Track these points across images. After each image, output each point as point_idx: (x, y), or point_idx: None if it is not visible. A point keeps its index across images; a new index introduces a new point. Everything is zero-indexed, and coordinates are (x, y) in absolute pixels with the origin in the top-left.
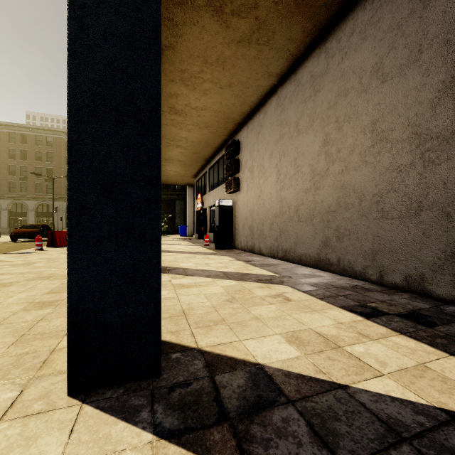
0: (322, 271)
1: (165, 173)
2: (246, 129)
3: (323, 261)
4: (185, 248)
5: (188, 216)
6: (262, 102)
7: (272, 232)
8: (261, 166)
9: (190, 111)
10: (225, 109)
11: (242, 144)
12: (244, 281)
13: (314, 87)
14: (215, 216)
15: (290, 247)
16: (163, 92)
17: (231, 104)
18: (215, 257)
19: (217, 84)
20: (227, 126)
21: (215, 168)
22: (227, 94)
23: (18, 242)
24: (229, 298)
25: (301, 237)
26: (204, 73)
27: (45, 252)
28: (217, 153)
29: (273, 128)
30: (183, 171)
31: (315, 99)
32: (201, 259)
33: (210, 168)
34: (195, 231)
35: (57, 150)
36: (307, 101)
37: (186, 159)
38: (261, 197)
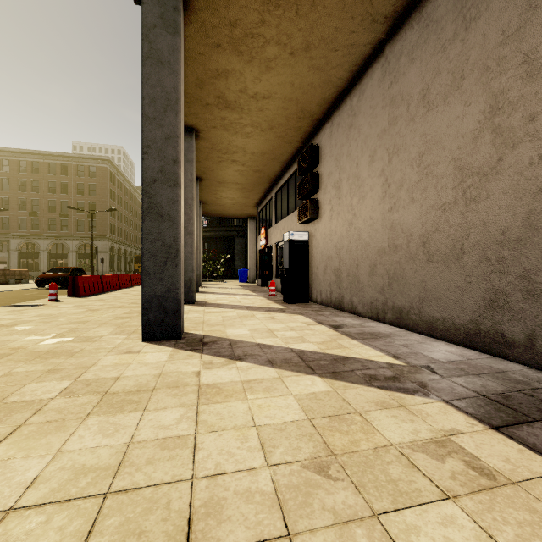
0: (485, 354)
1: (219, 202)
2: (329, 127)
3: (486, 335)
4: (241, 300)
5: (249, 257)
6: (356, 77)
7: (374, 280)
8: (354, 177)
9: (247, 103)
10: (299, 94)
11: (322, 150)
12: (342, 382)
13: (465, 16)
14: (283, 255)
15: (410, 305)
16: (205, 68)
17: (307, 84)
18: (283, 317)
19: (287, 48)
20: (301, 125)
21: (283, 191)
22: (302, 67)
23: (45, 288)
24: (319, 454)
25: (433, 288)
26: (266, 26)
27: (57, 304)
28: (287, 169)
29: (376, 113)
30: (242, 198)
31: (466, 37)
32: (262, 320)
33: (277, 192)
34: (258, 276)
35: (100, 181)
36: (448, 46)
37: (245, 181)
38: (355, 225)
